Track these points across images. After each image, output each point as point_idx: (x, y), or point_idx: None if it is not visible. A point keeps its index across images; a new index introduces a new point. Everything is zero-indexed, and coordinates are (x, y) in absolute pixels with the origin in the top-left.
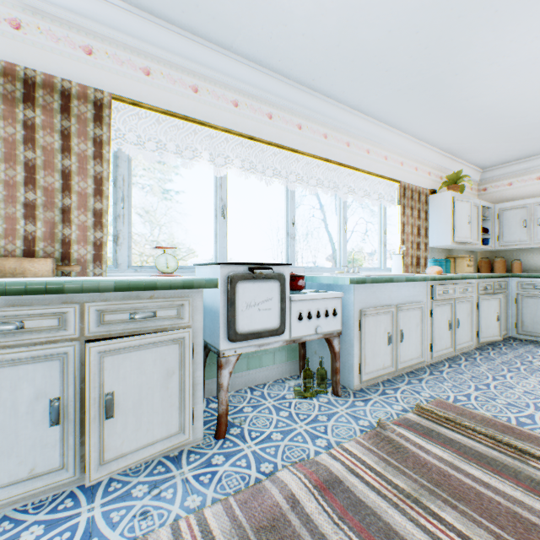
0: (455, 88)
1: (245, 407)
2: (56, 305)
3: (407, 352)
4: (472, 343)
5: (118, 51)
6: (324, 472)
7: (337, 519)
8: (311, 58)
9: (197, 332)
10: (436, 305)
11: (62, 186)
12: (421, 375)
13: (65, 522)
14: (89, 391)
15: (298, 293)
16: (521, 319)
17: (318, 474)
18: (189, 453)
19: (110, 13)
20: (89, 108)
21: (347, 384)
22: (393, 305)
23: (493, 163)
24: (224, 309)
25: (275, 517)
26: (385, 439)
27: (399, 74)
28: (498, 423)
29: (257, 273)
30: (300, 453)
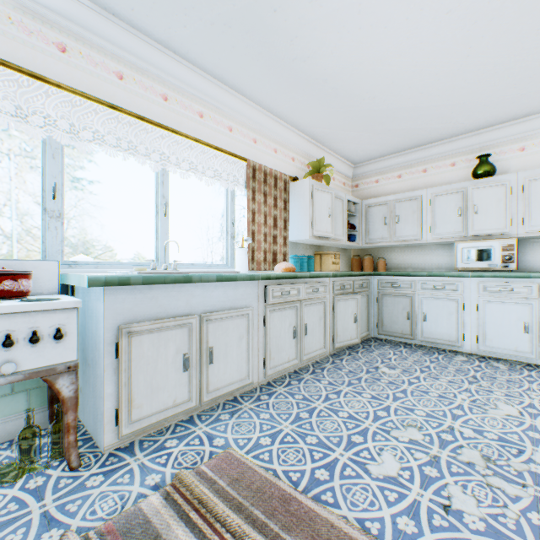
0: (283, 35)
1: None
2: None
3: (222, 375)
4: (327, 350)
5: None
6: None
7: None
8: None
9: None
10: (274, 310)
11: None
12: (243, 403)
13: None
14: None
15: None
16: (381, 318)
17: None
18: None
19: None
20: None
21: (100, 443)
22: (195, 315)
23: (361, 158)
24: None
25: None
26: None
27: None
28: (278, 492)
29: None
30: None
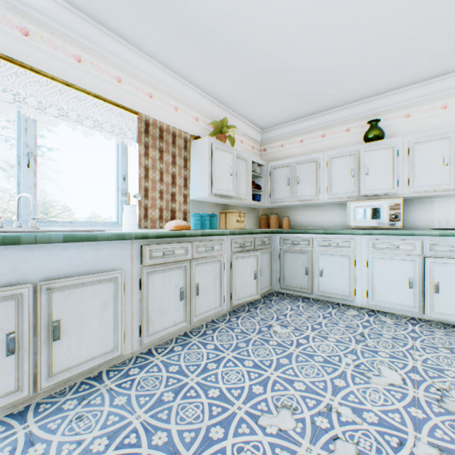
0: None
1: None
2: None
3: (76, 352)
4: (223, 308)
5: None
6: None
7: None
8: None
9: None
10: (155, 272)
11: None
12: (104, 381)
13: None
14: None
15: None
16: (283, 273)
17: None
18: None
19: None
20: None
21: None
22: (28, 284)
23: (267, 123)
24: None
25: None
26: None
27: None
28: None
29: None
30: None
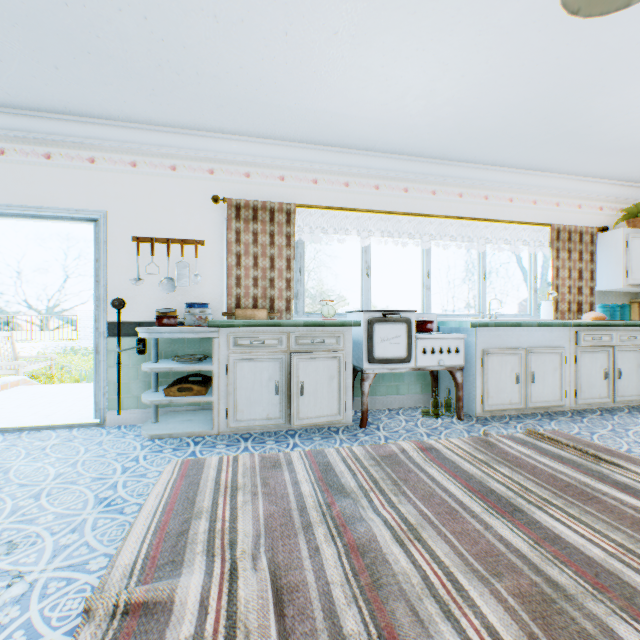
0: (595, 135)
1: (382, 417)
2: (278, 333)
3: (540, 393)
4: None
5: (298, 173)
6: (427, 444)
7: (427, 460)
8: (438, 143)
9: (348, 354)
10: (584, 352)
11: (270, 265)
12: (557, 417)
13: (283, 441)
14: (293, 378)
15: (423, 333)
16: None
17: (422, 444)
18: (343, 430)
19: (294, 152)
20: (284, 216)
21: (470, 412)
22: (522, 348)
23: None
24: (365, 341)
25: (390, 454)
26: (483, 440)
27: (526, 137)
28: (600, 447)
29: (389, 318)
30: (416, 439)
